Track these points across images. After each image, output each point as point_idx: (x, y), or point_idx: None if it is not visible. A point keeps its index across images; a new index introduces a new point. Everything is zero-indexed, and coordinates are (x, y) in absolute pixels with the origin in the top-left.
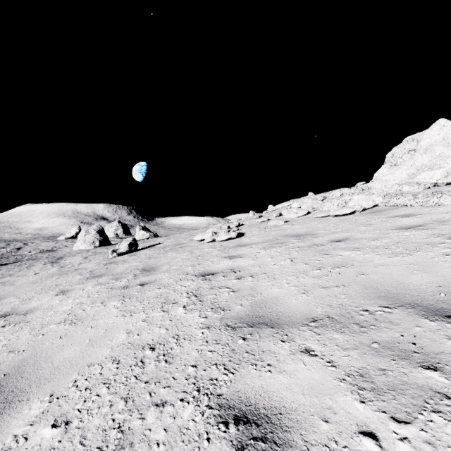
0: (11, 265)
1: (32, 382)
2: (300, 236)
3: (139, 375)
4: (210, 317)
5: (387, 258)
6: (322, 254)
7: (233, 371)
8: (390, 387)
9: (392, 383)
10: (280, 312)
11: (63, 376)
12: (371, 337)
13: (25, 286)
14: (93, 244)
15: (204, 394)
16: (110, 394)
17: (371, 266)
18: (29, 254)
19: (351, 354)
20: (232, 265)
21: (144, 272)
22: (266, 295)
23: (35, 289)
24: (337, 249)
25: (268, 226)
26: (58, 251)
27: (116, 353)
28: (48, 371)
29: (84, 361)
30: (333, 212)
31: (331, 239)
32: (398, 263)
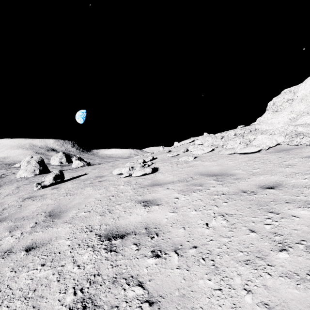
0: None
1: None
2: (217, 176)
3: None
4: None
5: None
6: (265, 211)
7: None
8: None
9: None
10: None
11: None
12: None
13: None
14: (33, 172)
15: None
16: None
17: None
18: None
19: None
20: (148, 218)
21: (47, 219)
22: None
23: None
24: (282, 203)
25: (179, 161)
26: (4, 178)
27: None
28: None
29: None
30: (240, 150)
31: (259, 184)
32: None
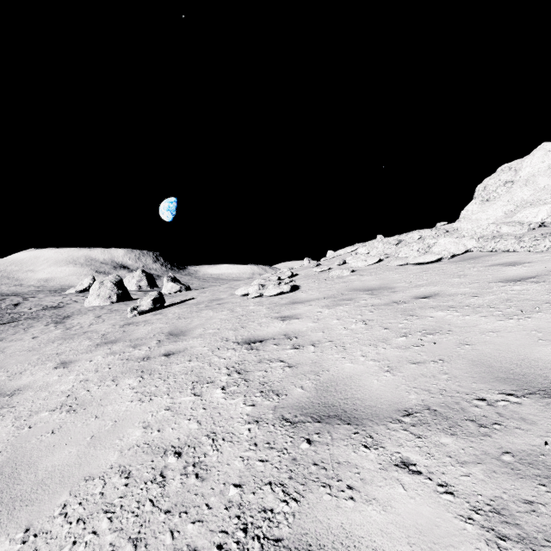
0: (5, 326)
1: (2, 505)
2: (373, 290)
3: (158, 498)
4: (259, 405)
5: (497, 321)
6: (406, 315)
7: (296, 497)
8: (548, 537)
9: (550, 529)
10: (357, 399)
11: (48, 497)
12: (498, 444)
13: (17, 354)
14: (109, 299)
15: (253, 538)
16: (112, 532)
17: (477, 333)
18: (28, 311)
19: (473, 473)
20: (287, 329)
21: (170, 337)
22: (335, 373)
23: (30, 360)
24: (426, 309)
25: (330, 277)
26: (66, 307)
27: (127, 460)
28: (28, 487)
29: (80, 472)
30: (413, 259)
31: (415, 295)
32: (514, 329)
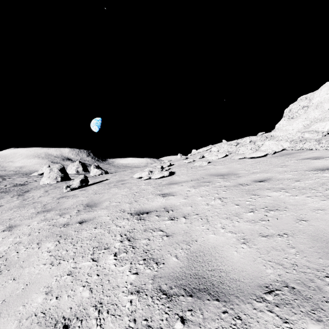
0: None
1: None
2: (224, 175)
3: None
4: (141, 273)
5: (321, 201)
6: (250, 194)
7: None
8: None
9: None
10: (222, 272)
11: None
12: None
13: None
14: (56, 179)
15: None
16: None
17: (308, 210)
18: (4, 187)
19: None
20: (166, 203)
21: (86, 208)
22: (202, 243)
23: None
24: (264, 190)
25: (194, 166)
26: (28, 185)
27: None
28: None
29: None
30: (249, 155)
31: (254, 179)
32: None
